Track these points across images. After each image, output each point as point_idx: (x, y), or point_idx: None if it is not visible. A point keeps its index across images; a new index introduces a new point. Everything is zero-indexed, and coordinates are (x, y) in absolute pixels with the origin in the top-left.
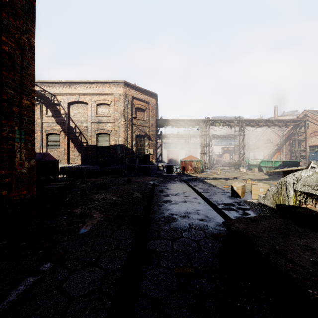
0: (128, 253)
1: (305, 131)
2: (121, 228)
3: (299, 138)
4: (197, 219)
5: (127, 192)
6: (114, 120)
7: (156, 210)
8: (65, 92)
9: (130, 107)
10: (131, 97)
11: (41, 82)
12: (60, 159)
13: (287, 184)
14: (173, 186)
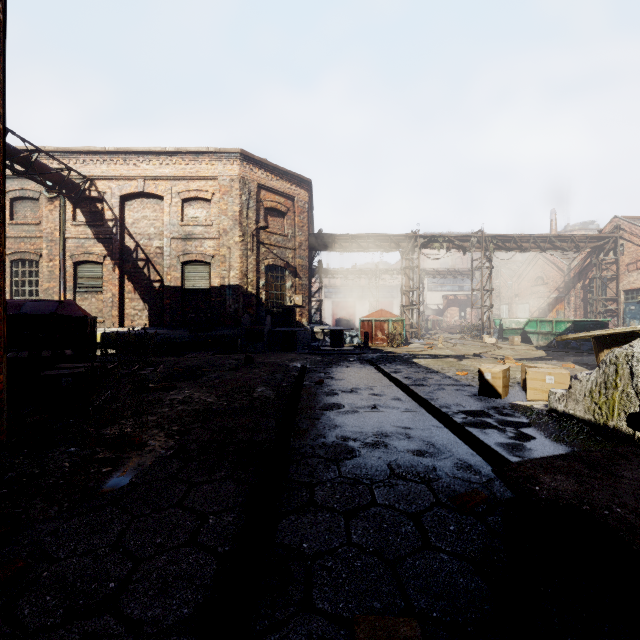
0: (220, 559)
1: (616, 260)
2: (214, 477)
3: (604, 274)
4: (408, 452)
5: (241, 385)
6: (219, 233)
7: (305, 429)
8: (115, 173)
9: (254, 206)
10: (256, 184)
11: (63, 152)
12: (104, 316)
13: (635, 362)
14: (345, 373)
